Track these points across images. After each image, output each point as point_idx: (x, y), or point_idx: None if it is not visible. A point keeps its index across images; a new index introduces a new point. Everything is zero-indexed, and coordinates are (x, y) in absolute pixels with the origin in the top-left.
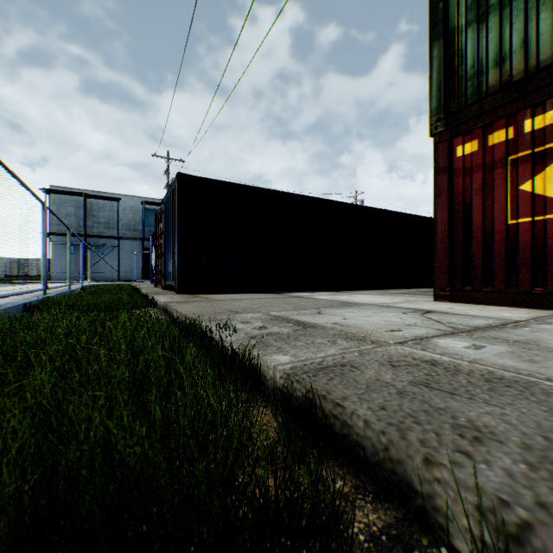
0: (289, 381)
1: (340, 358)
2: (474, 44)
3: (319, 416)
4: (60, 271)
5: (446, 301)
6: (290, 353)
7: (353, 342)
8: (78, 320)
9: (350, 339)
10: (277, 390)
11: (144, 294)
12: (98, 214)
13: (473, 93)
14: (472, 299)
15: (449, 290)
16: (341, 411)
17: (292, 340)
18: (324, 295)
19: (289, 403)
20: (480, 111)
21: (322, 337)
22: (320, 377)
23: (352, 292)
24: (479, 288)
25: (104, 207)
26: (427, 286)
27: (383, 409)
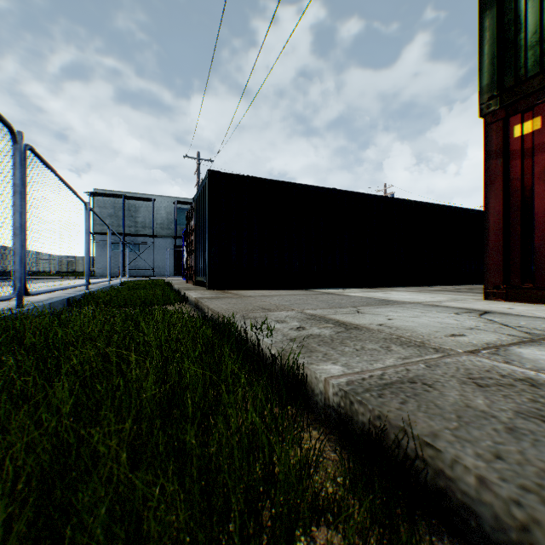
0: (346, 400)
1: (403, 370)
2: (536, 7)
3: (394, 453)
4: (102, 268)
5: (500, 299)
6: (340, 362)
7: (412, 349)
8: (113, 316)
9: (406, 345)
10: (330, 408)
11: (176, 289)
12: (135, 214)
13: (534, 64)
14: (533, 298)
15: (504, 288)
16: (433, 455)
17: (338, 345)
18: (357, 292)
19: (346, 428)
20: (544, 83)
21: (372, 341)
22: (389, 398)
23: (385, 289)
24: (542, 285)
25: (141, 208)
26: (467, 283)
27: (499, 459)
